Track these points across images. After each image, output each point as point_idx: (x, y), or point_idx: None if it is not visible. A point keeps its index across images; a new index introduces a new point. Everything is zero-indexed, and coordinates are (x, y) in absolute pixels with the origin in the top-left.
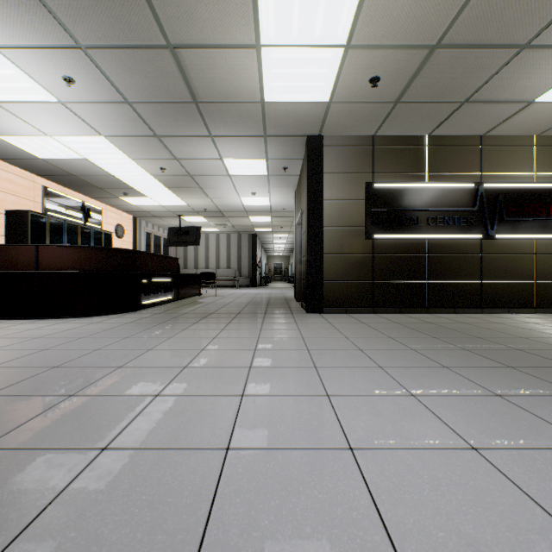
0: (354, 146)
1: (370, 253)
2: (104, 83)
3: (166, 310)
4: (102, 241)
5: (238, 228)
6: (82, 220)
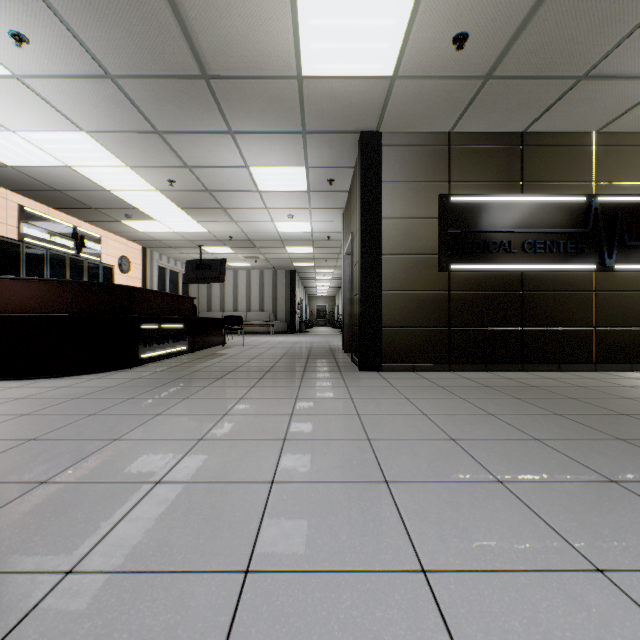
0: (423, 145)
1: (445, 289)
2: (71, 43)
3: (173, 365)
4: (99, 276)
5: (273, 262)
6: (73, 249)
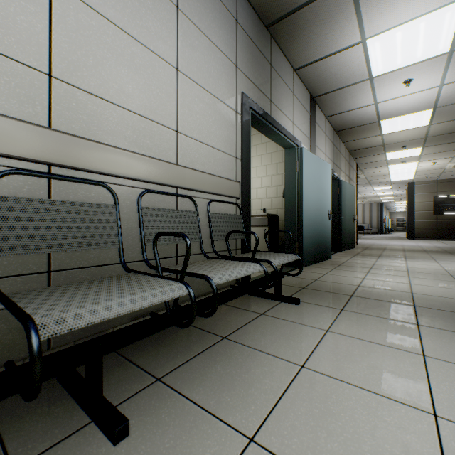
0: (427, 184)
1: (435, 219)
2: None
3: None
4: None
5: (370, 201)
6: None
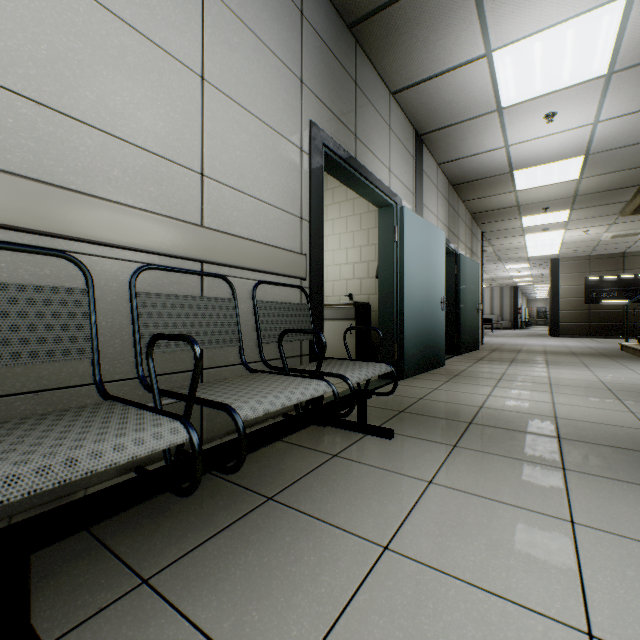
0: (577, 261)
1: (586, 310)
2: None
3: None
4: None
5: (501, 284)
6: None
